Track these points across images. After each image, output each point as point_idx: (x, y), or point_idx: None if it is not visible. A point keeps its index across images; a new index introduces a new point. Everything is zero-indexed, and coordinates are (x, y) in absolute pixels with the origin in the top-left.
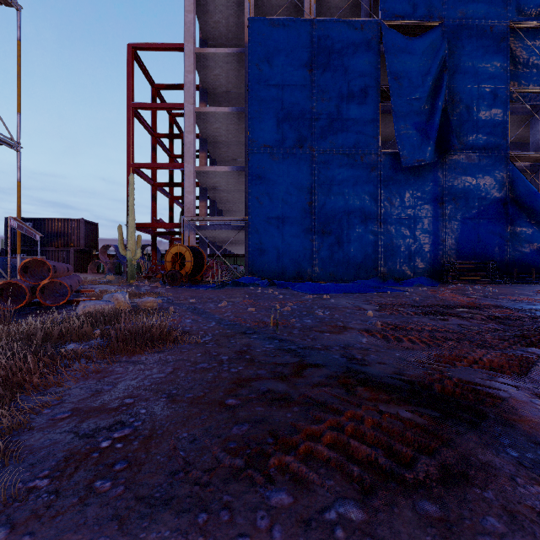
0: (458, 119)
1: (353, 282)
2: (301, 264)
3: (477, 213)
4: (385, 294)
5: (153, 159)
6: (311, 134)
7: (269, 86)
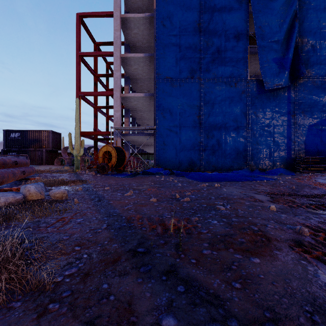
0: (306, 55)
1: (231, 171)
2: (192, 159)
3: (320, 122)
4: (263, 183)
5: (94, 90)
6: (199, 68)
7: (170, 36)
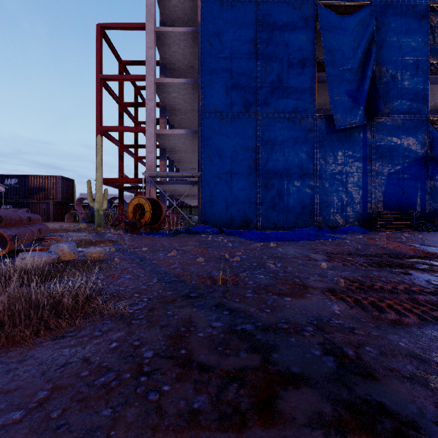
0: (384, 87)
1: (294, 230)
2: (247, 214)
3: (402, 170)
4: (327, 242)
5: (120, 124)
6: (256, 100)
7: (219, 58)
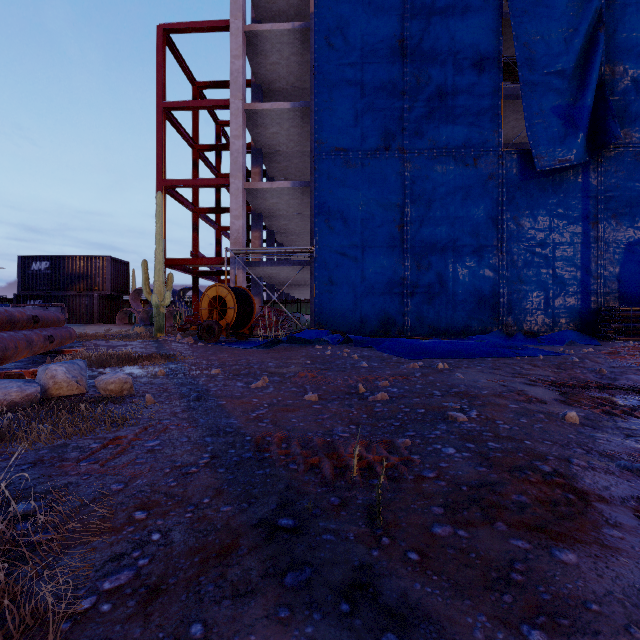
0: (621, 99)
1: (468, 338)
2: (388, 312)
3: None
4: (538, 361)
5: (193, 177)
6: (402, 130)
7: (343, 66)
